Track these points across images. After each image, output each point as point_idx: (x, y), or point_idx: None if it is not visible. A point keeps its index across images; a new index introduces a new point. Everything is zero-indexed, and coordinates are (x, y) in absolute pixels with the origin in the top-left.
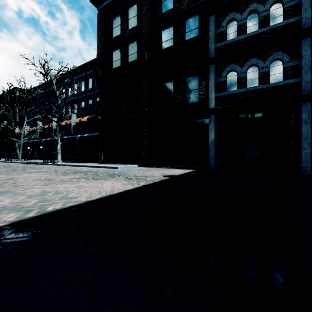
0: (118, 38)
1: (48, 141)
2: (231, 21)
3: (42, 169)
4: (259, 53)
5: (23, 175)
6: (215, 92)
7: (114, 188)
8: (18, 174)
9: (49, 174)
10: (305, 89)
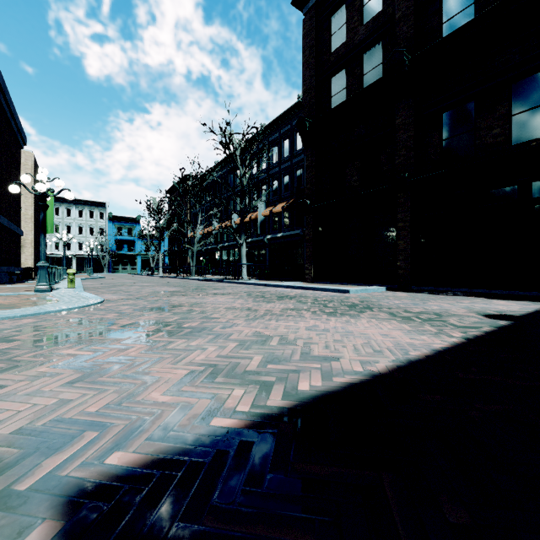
0: (342, 49)
1: (225, 247)
2: None
3: (227, 290)
4: None
5: (208, 299)
6: None
7: (398, 341)
8: (200, 296)
9: (242, 298)
10: None
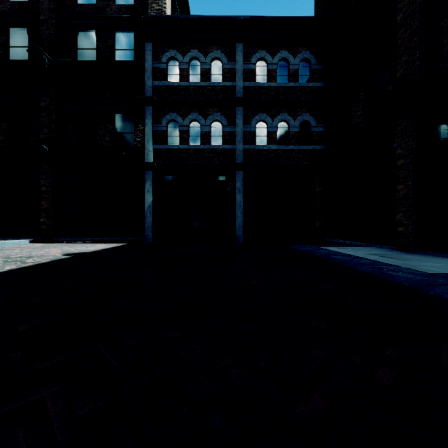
0: None
1: None
2: (172, 60)
3: None
4: (201, 109)
5: None
6: (154, 143)
7: None
8: None
9: None
10: (239, 158)
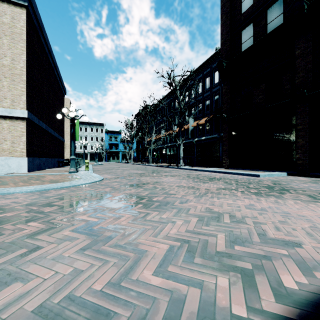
0: (250, 9)
1: (168, 146)
2: None
3: (172, 173)
4: None
5: (163, 179)
6: None
7: None
8: (158, 177)
9: (185, 179)
10: None
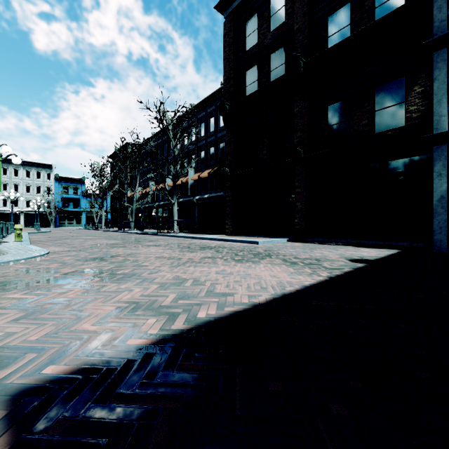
0: (254, 49)
1: (160, 205)
2: None
3: (160, 242)
4: None
5: (142, 250)
6: None
7: (281, 280)
8: (135, 248)
9: (171, 249)
10: None
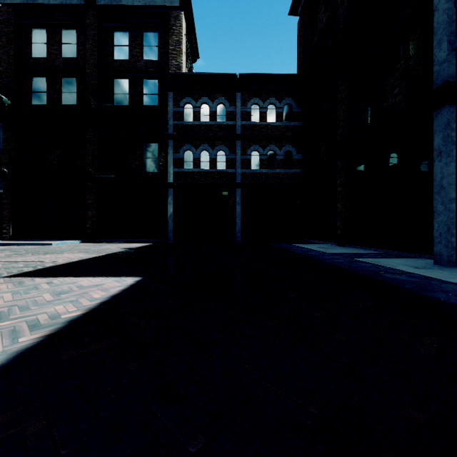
0: (43, 61)
1: None
2: (188, 104)
3: None
4: (209, 142)
5: None
6: (174, 167)
7: (81, 256)
8: None
9: None
10: (238, 179)
